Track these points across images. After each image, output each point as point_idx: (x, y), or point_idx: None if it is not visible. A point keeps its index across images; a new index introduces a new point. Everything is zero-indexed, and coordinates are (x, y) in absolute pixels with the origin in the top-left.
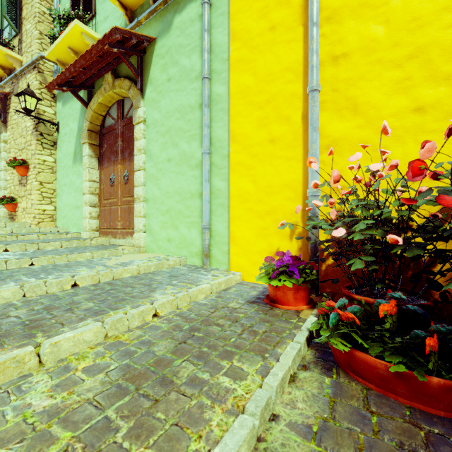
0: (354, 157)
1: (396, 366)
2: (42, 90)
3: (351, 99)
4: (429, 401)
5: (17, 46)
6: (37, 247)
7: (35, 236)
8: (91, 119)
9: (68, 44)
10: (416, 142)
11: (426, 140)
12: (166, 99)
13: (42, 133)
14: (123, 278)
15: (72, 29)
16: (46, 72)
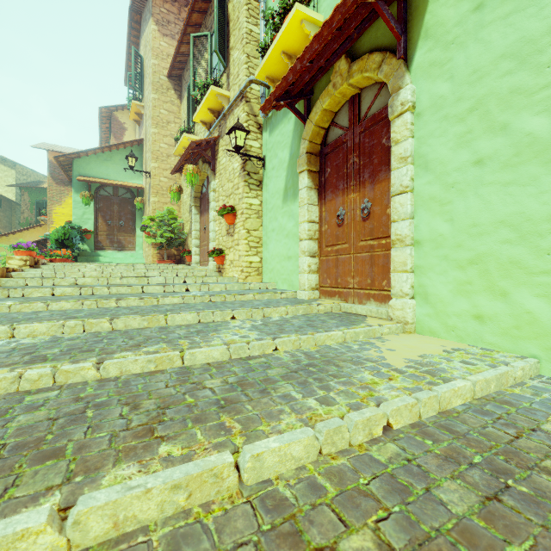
0: None
1: None
2: (249, 122)
3: None
4: None
5: (224, 84)
6: (262, 314)
7: (251, 295)
8: (311, 137)
9: (282, 47)
10: None
11: None
12: (469, 49)
13: (248, 173)
14: (457, 412)
15: (290, 20)
16: (252, 100)
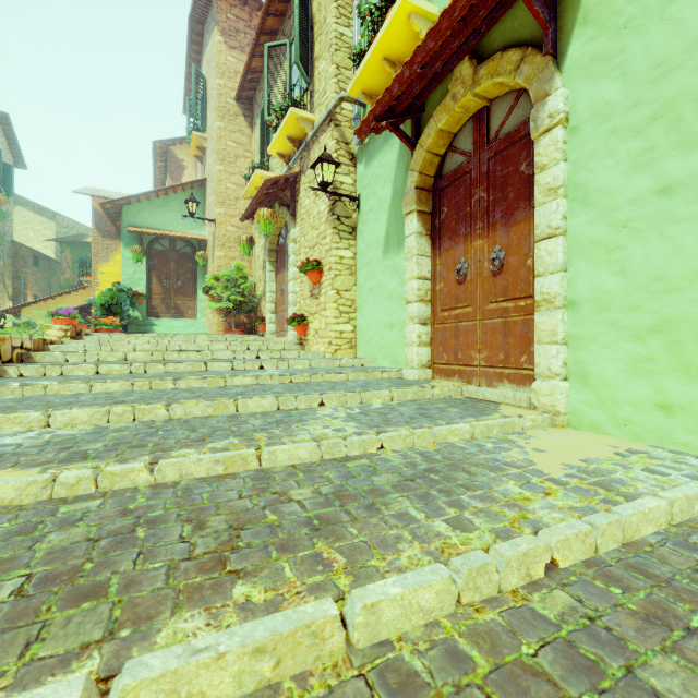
0: None
1: None
2: (339, 152)
3: None
4: None
5: (307, 104)
6: (359, 399)
7: (343, 375)
8: (421, 167)
9: (382, 52)
10: None
11: None
12: (649, 33)
13: (338, 217)
14: (649, 544)
15: (394, 15)
16: (343, 123)
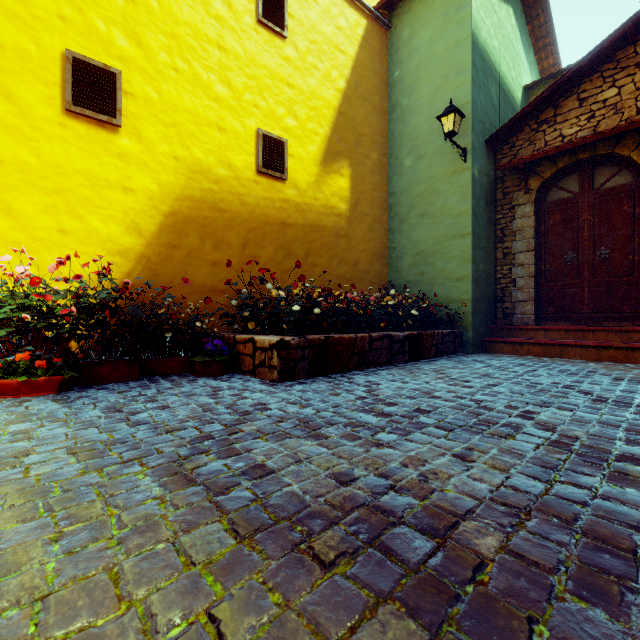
0: (5, 258)
1: (23, 378)
2: None
3: (5, 203)
4: (40, 390)
5: None
6: None
7: None
8: None
9: None
10: (61, 253)
11: (60, 258)
12: None
13: None
14: None
15: None
16: None
